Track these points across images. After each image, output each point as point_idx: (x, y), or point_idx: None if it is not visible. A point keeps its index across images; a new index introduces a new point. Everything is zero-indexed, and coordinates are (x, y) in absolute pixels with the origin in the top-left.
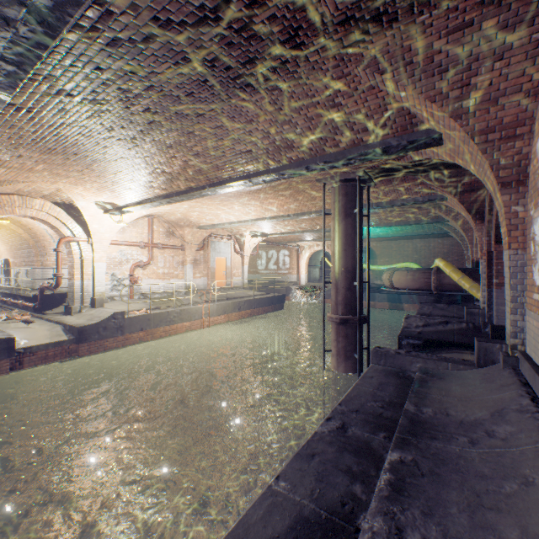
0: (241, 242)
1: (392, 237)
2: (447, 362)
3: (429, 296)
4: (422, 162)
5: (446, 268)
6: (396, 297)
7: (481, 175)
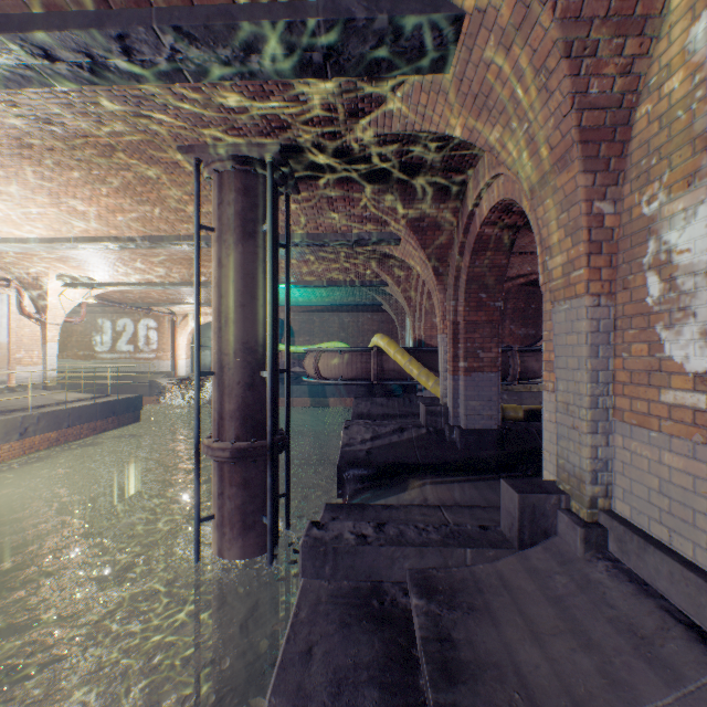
0: (38, 294)
1: (316, 308)
2: (465, 547)
3: (359, 385)
4: (382, 153)
5: (391, 347)
6: (320, 390)
7: (515, 148)
